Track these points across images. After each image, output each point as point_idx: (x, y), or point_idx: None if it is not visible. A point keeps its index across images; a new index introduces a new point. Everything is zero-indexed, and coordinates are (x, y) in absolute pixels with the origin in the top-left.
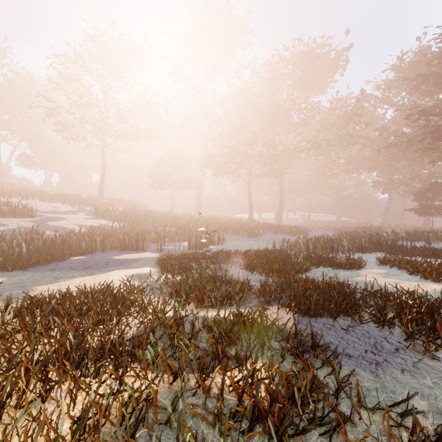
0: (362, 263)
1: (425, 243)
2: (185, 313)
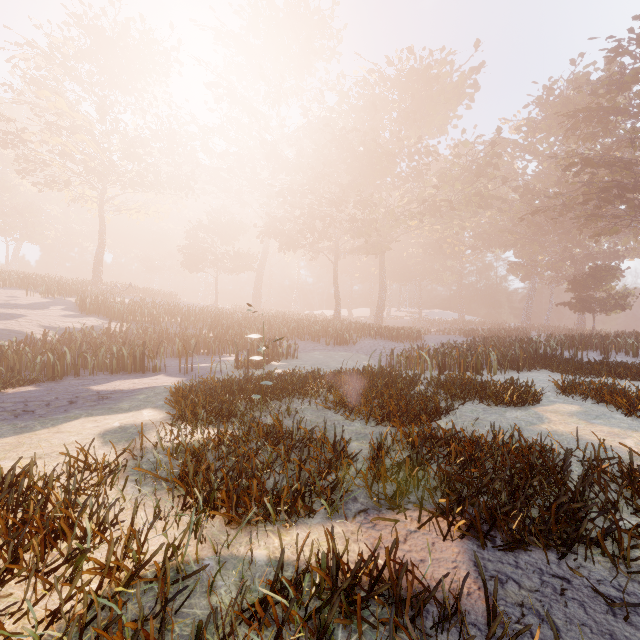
0: (534, 393)
1: (603, 354)
2: (196, 555)
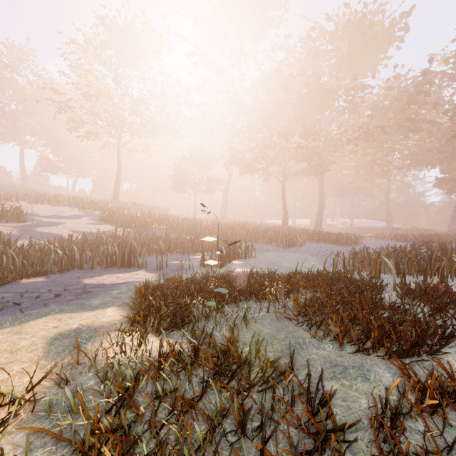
0: None
1: None
2: None
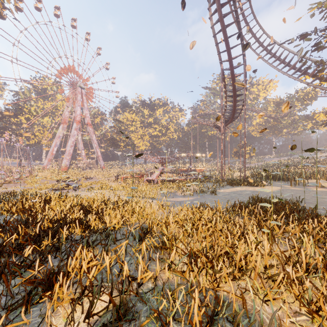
0: None
1: None
2: None
